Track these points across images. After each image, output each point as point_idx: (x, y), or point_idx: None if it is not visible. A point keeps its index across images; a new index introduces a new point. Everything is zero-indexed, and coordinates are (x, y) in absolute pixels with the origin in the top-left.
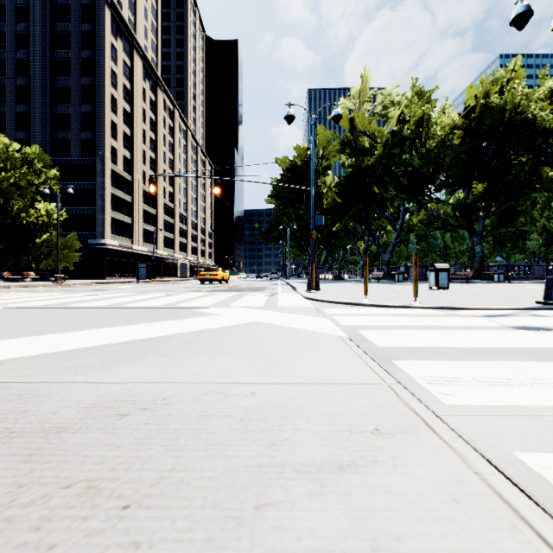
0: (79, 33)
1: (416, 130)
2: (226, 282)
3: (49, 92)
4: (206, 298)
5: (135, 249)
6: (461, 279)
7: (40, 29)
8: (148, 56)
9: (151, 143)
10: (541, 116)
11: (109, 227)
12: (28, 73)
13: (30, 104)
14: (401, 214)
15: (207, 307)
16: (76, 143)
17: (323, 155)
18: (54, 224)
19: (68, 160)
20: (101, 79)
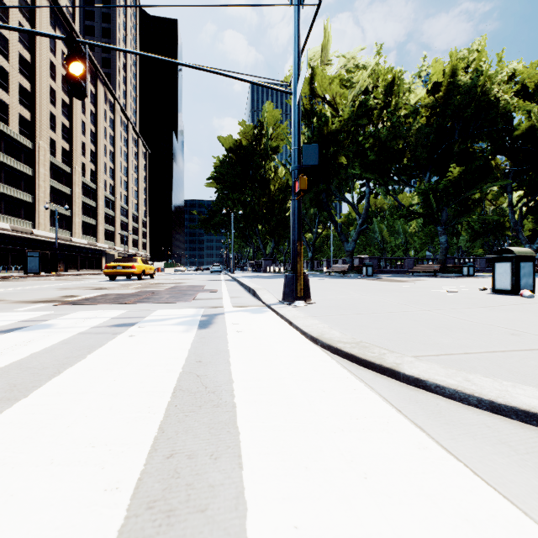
0: None
1: (387, 96)
2: (151, 276)
3: None
4: None
5: (37, 234)
6: (423, 272)
7: None
8: None
9: (64, 106)
10: (506, 98)
11: None
12: None
13: None
14: (366, 197)
15: None
16: None
17: (271, 137)
18: None
19: None
20: None
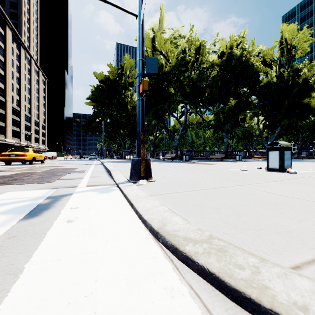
0: None
1: (197, 55)
2: (41, 162)
3: None
4: None
5: None
6: (215, 159)
7: None
8: None
9: None
10: (257, 64)
11: None
12: None
13: None
14: (185, 114)
15: None
16: None
17: (128, 76)
18: None
19: None
20: None
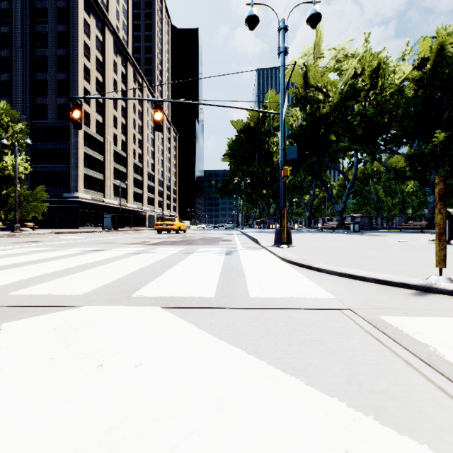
0: (55, 9)
1: (373, 79)
2: (184, 231)
3: (29, 62)
4: (125, 260)
5: (106, 202)
6: (412, 229)
7: (21, 6)
8: (118, 33)
9: (122, 110)
10: None
11: (82, 182)
12: (11, 45)
13: (13, 74)
14: (354, 165)
15: (79, 299)
16: (53, 108)
17: (273, 117)
18: (19, 176)
19: (46, 122)
20: (74, 49)
